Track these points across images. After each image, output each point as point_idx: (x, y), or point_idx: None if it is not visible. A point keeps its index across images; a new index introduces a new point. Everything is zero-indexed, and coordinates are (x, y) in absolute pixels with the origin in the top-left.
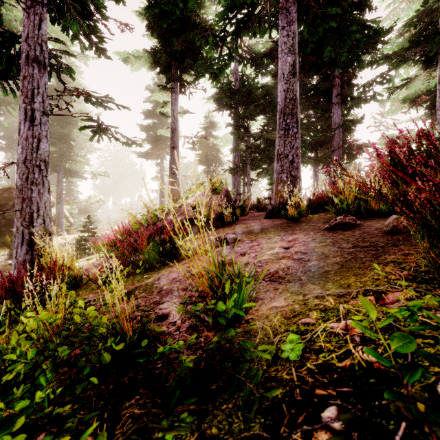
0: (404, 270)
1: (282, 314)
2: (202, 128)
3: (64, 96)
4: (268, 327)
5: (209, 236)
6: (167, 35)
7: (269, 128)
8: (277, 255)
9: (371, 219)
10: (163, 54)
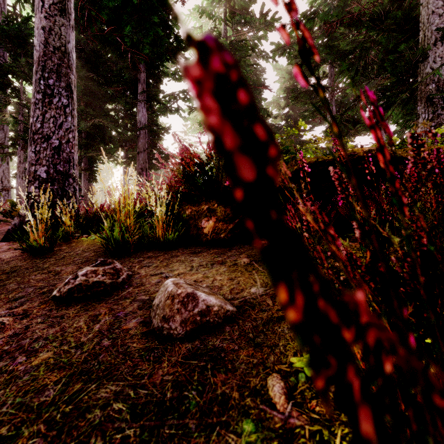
0: None
1: None
2: None
3: None
4: None
5: None
6: None
7: None
8: None
9: (154, 257)
10: None
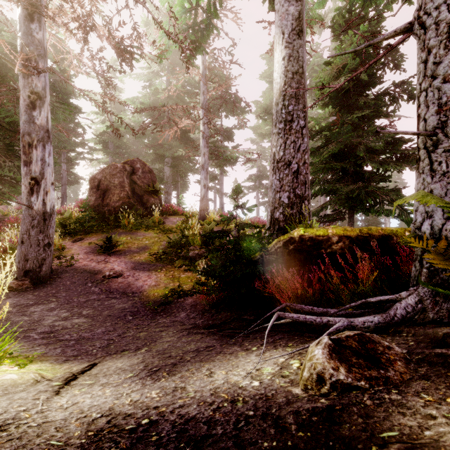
0: None
1: None
2: None
3: None
4: None
5: None
6: None
7: None
8: None
9: None
10: None
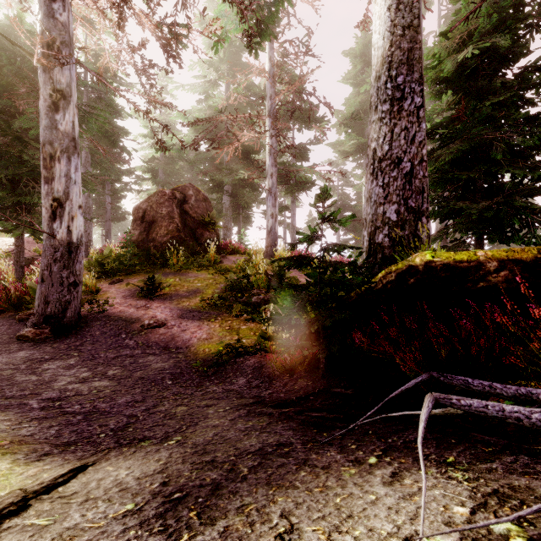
0: None
1: None
2: None
3: None
4: None
5: None
6: None
7: None
8: None
9: None
10: None
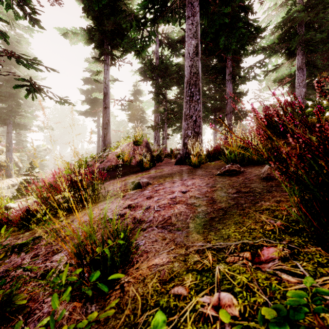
0: (277, 219)
1: (160, 276)
2: (131, 94)
3: (13, 62)
4: (139, 297)
5: (129, 179)
6: (100, 18)
7: (181, 96)
8: (175, 199)
9: (252, 167)
10: (97, 32)
